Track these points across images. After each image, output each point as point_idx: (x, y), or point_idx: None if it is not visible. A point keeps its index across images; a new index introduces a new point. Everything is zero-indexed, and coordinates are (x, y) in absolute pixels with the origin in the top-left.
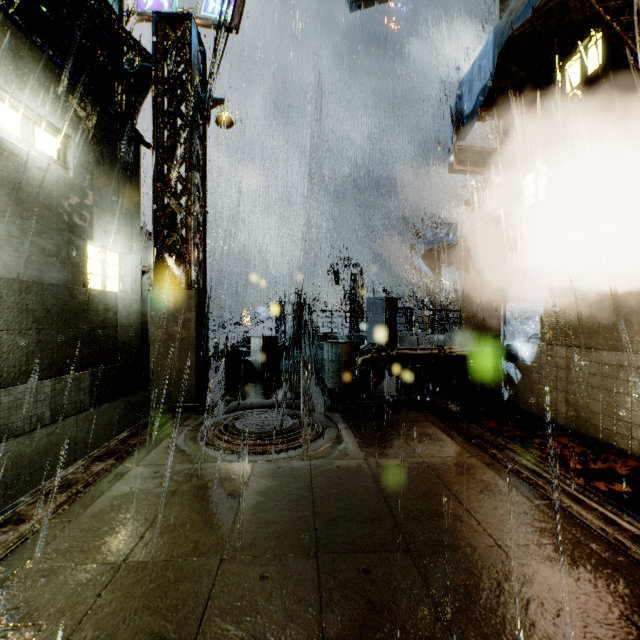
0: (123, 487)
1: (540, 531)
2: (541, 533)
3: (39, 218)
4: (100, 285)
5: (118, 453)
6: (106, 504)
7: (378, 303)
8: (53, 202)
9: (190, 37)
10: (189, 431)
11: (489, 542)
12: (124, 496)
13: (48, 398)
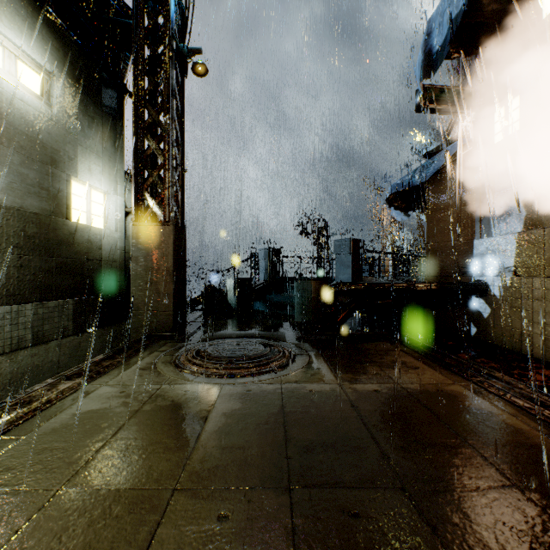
0: (85, 405)
1: None
2: None
3: (21, 148)
4: (85, 221)
5: (89, 373)
6: (62, 422)
7: (345, 244)
8: (35, 134)
9: None
10: (163, 356)
11: (505, 481)
12: (83, 414)
13: (30, 321)
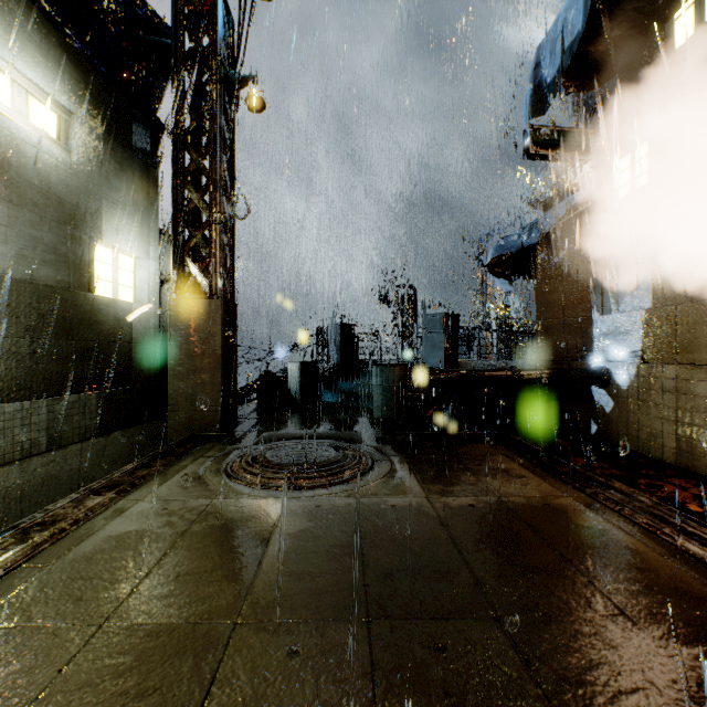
0: (120, 526)
1: (682, 595)
2: (684, 598)
3: (33, 205)
4: (111, 293)
5: (121, 486)
6: (95, 546)
7: (436, 320)
8: (51, 188)
9: (215, 1)
10: (211, 463)
11: (611, 609)
12: (120, 537)
13: (44, 421)
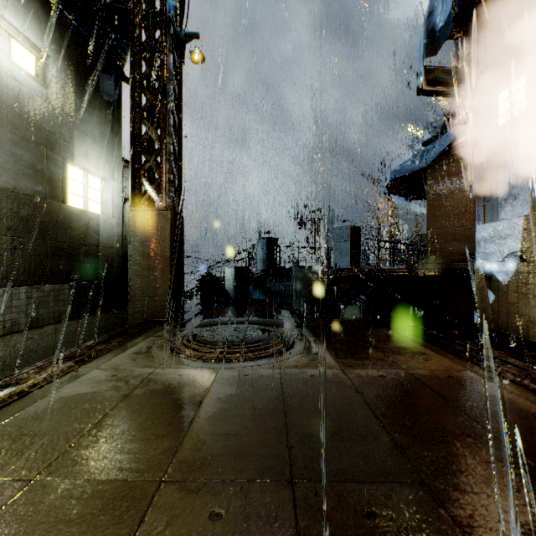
0: (73, 389)
1: None
2: None
3: (14, 128)
4: (82, 206)
5: (81, 357)
6: (46, 406)
7: (343, 232)
8: (30, 115)
9: None
10: (158, 340)
11: None
12: (70, 398)
13: (24, 305)
